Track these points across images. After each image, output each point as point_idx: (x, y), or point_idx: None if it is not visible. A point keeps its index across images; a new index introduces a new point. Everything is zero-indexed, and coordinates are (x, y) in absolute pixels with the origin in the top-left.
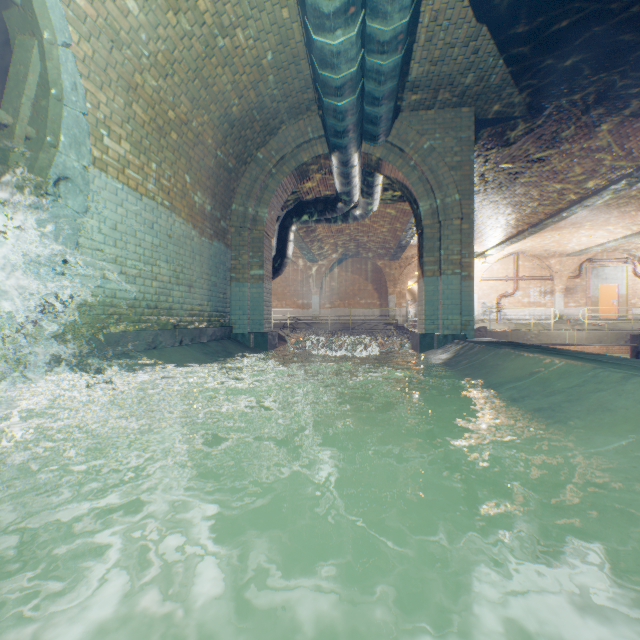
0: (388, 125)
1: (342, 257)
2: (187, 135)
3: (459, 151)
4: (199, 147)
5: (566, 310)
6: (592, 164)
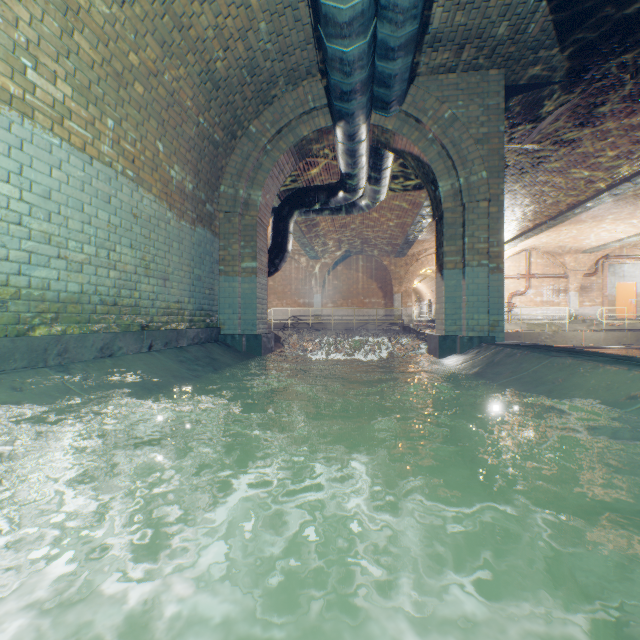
0: (403, 88)
1: (345, 254)
2: (157, 90)
3: (486, 121)
4: (175, 109)
5: (581, 309)
6: (629, 144)
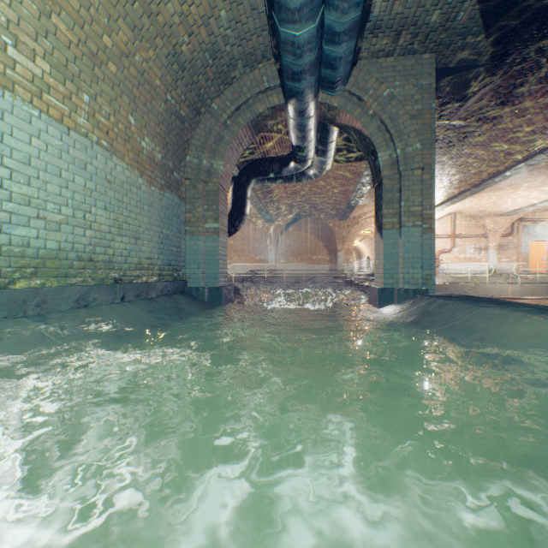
0: (347, 70)
1: (295, 217)
2: (129, 70)
3: (420, 99)
4: (145, 87)
5: (499, 265)
6: (544, 120)
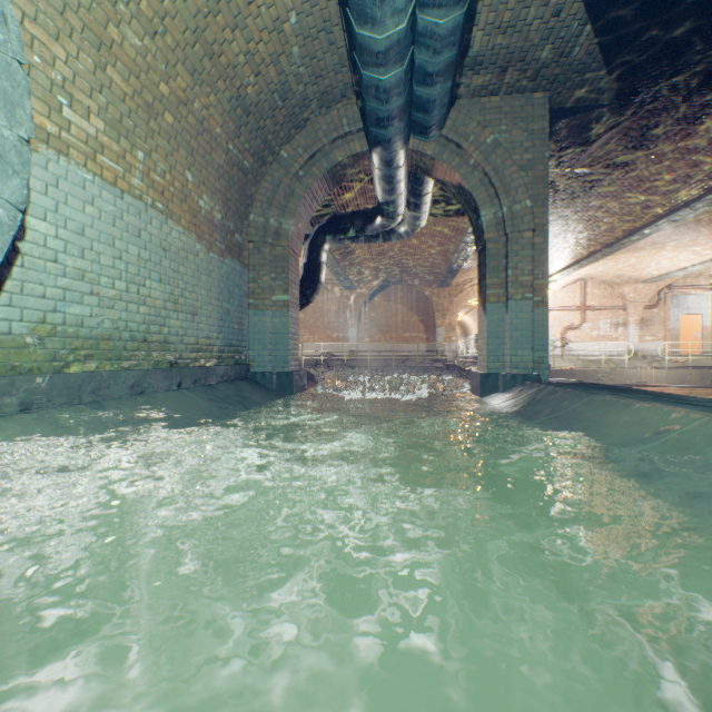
0: (443, 113)
1: (383, 284)
2: (187, 119)
3: (530, 147)
4: (204, 137)
5: (641, 345)
6: (686, 168)
